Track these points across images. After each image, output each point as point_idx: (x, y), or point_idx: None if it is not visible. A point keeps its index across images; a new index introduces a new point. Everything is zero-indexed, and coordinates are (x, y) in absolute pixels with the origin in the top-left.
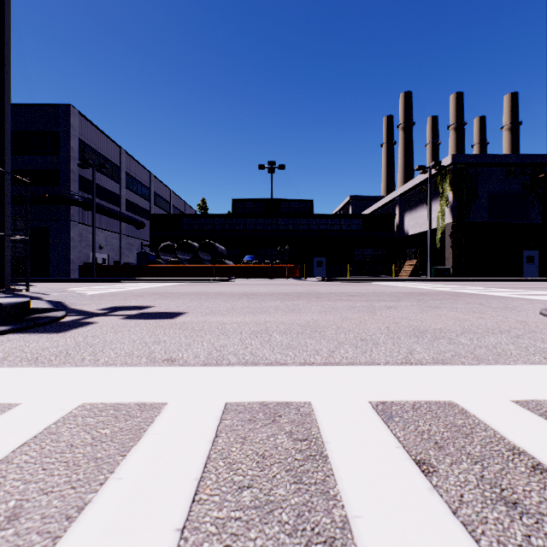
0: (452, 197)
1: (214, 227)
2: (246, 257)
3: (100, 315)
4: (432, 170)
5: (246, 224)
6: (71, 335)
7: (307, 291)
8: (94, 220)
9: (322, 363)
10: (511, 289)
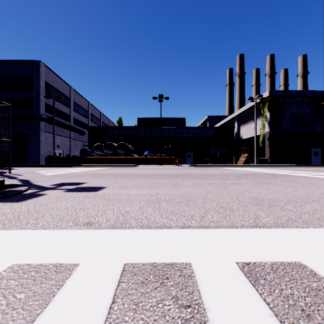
0: (269, 116)
1: (126, 134)
2: (145, 152)
3: (50, 189)
4: (257, 100)
5: (145, 132)
6: (26, 203)
7: (182, 172)
8: (54, 130)
9: (196, 226)
10: (307, 171)
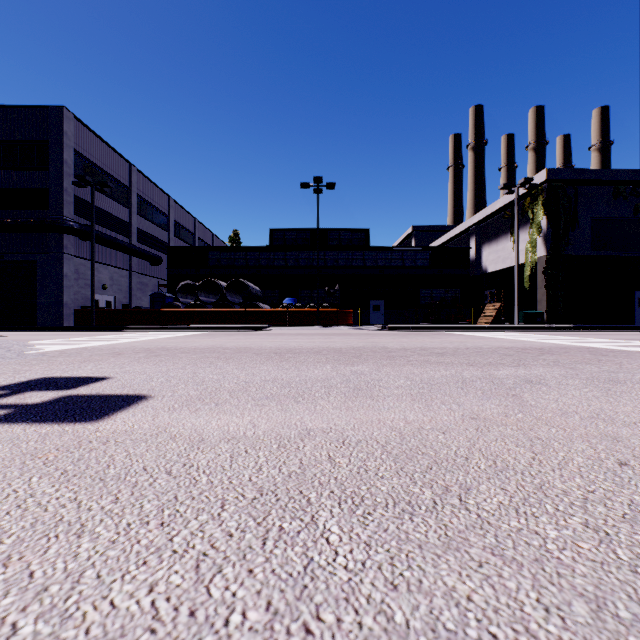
0: (546, 224)
1: (247, 263)
2: (286, 300)
3: None
4: (520, 190)
5: (286, 259)
6: None
7: (368, 345)
8: (93, 253)
9: None
10: None
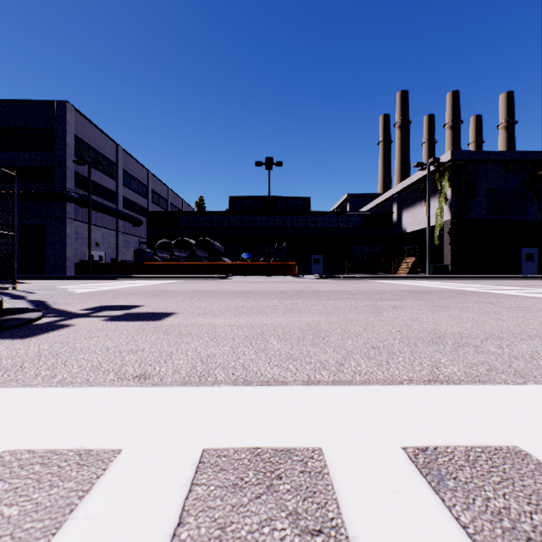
0: (451, 194)
1: (212, 225)
2: (243, 255)
3: (81, 316)
4: (431, 167)
5: (243, 221)
6: (37, 341)
7: (305, 288)
8: (90, 217)
9: (331, 382)
10: (515, 287)
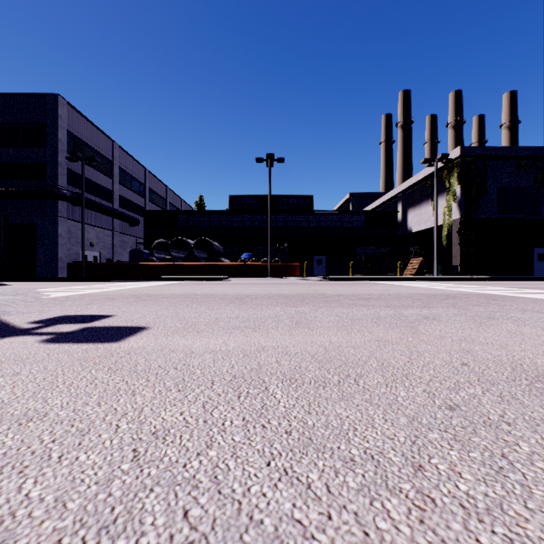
0: (460, 192)
1: (211, 224)
2: (243, 255)
3: (17, 334)
4: (438, 164)
5: (244, 221)
6: None
7: (310, 292)
8: (83, 216)
9: None
10: (541, 289)
